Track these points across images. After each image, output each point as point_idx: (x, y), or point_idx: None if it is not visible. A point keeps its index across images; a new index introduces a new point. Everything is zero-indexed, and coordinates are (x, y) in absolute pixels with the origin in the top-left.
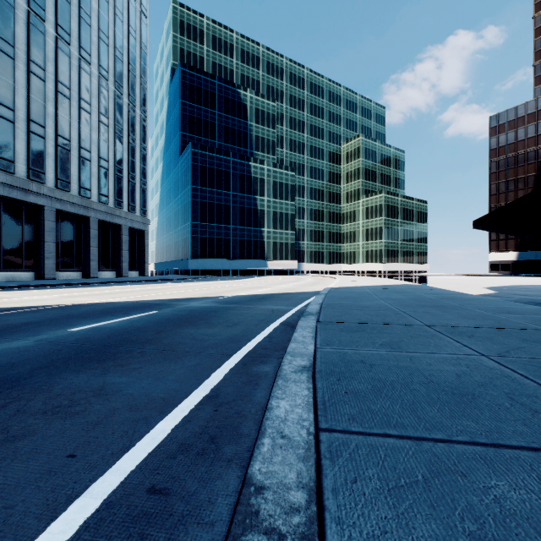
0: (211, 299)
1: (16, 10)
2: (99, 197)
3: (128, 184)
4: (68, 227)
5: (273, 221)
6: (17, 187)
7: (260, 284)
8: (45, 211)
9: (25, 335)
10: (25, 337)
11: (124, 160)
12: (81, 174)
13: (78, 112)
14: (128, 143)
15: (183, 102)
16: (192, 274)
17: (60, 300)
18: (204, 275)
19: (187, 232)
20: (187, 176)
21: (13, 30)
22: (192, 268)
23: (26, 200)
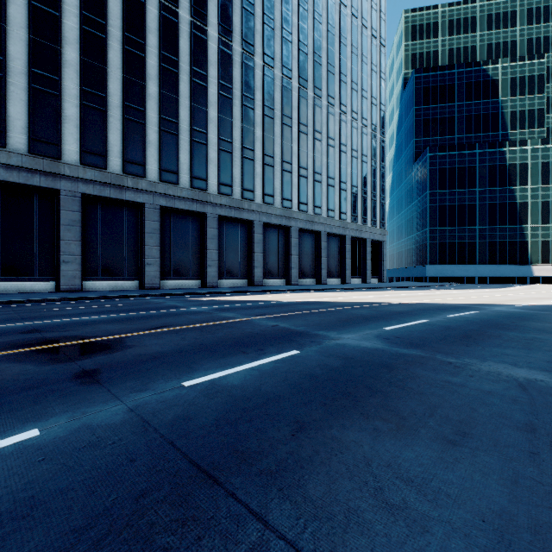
0: (509, 306)
1: (308, 101)
2: (351, 218)
3: (370, 203)
4: (332, 245)
5: (541, 213)
6: (308, 221)
7: (541, 295)
8: (321, 235)
9: (428, 316)
10: (432, 317)
11: (368, 182)
12: (340, 203)
13: (338, 155)
14: (371, 166)
15: (416, 109)
16: (429, 281)
17: (382, 300)
18: (443, 282)
19: (423, 238)
20: (423, 182)
21: (306, 115)
22: (429, 275)
23: (312, 229)
